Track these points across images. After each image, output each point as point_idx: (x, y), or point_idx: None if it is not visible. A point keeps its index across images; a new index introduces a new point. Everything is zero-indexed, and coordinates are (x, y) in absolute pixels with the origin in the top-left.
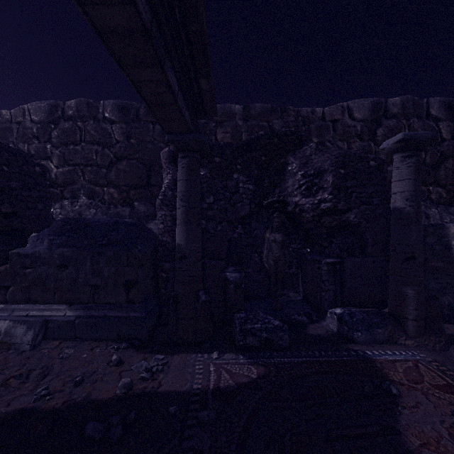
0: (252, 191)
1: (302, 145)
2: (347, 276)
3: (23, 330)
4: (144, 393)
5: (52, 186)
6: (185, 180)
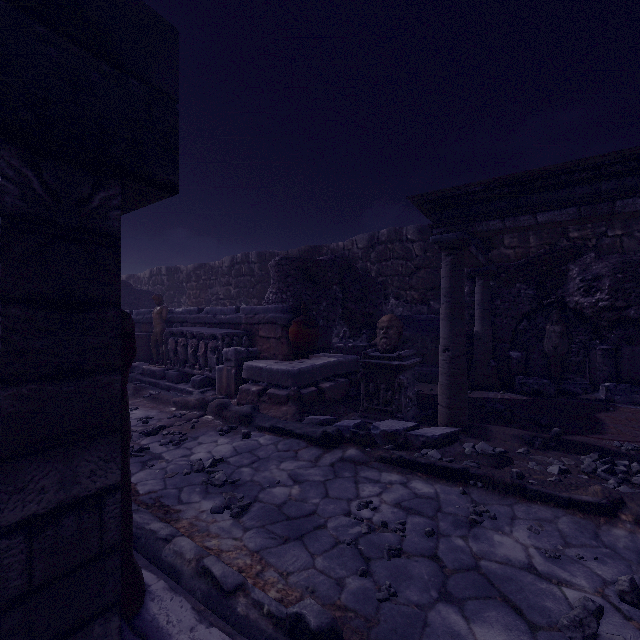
0: (531, 295)
1: (582, 254)
2: (625, 361)
3: None
4: None
5: None
6: (481, 293)
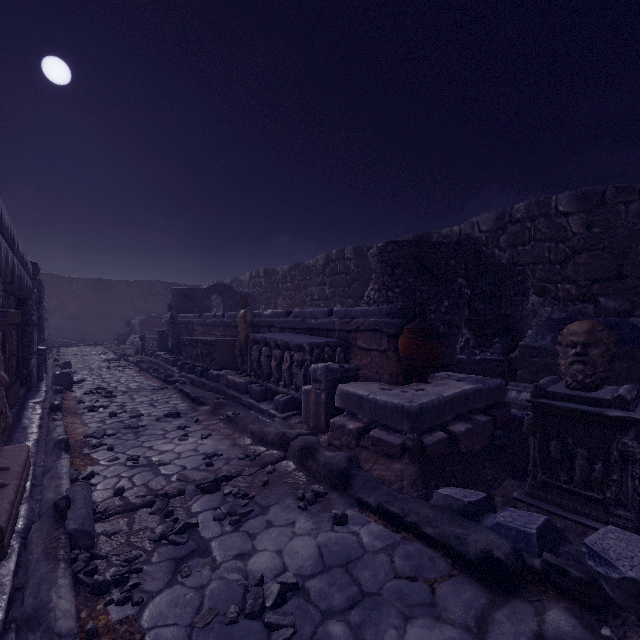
0: None
1: None
2: None
3: None
4: None
5: None
6: None
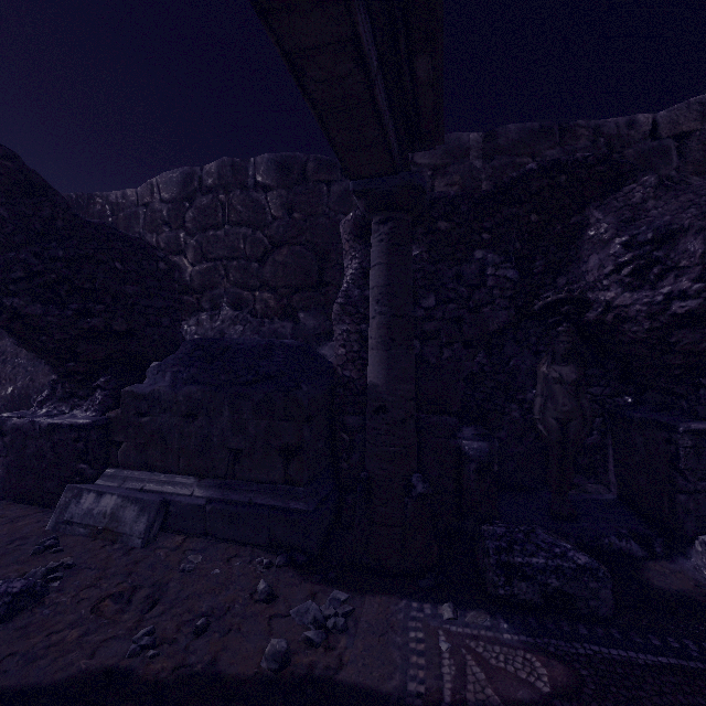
0: (513, 281)
1: (622, 182)
2: None
3: (134, 513)
4: (310, 678)
5: (187, 293)
6: (385, 264)
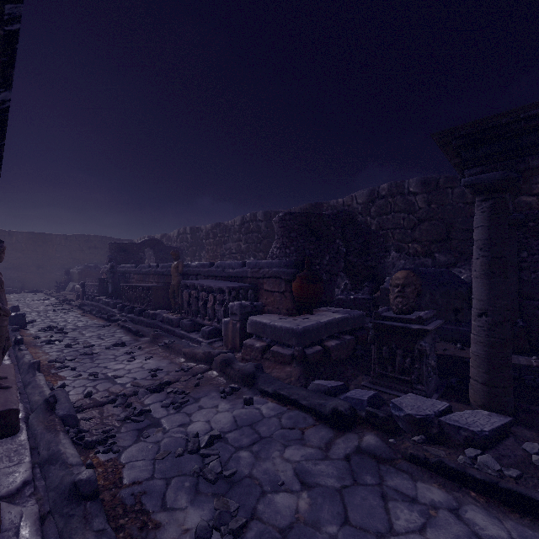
0: None
1: None
2: None
3: None
4: None
5: None
6: None
